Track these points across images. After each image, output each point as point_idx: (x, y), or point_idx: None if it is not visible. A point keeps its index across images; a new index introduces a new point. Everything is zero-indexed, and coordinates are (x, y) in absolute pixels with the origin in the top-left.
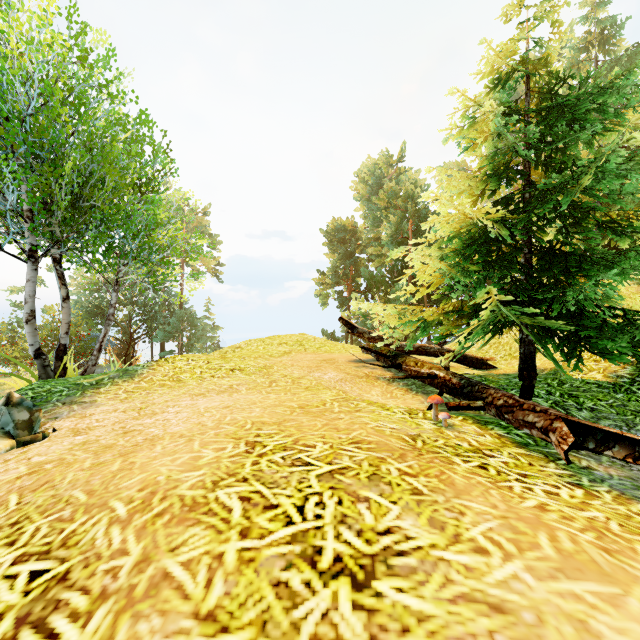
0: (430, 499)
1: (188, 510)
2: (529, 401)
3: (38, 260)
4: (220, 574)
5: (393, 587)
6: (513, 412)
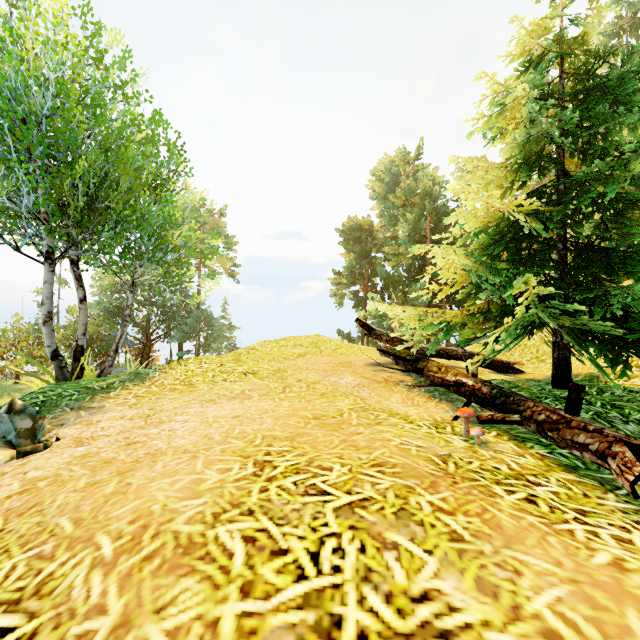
0: (474, 548)
1: (182, 553)
2: (577, 417)
3: (55, 262)
4: None
5: None
6: (558, 430)
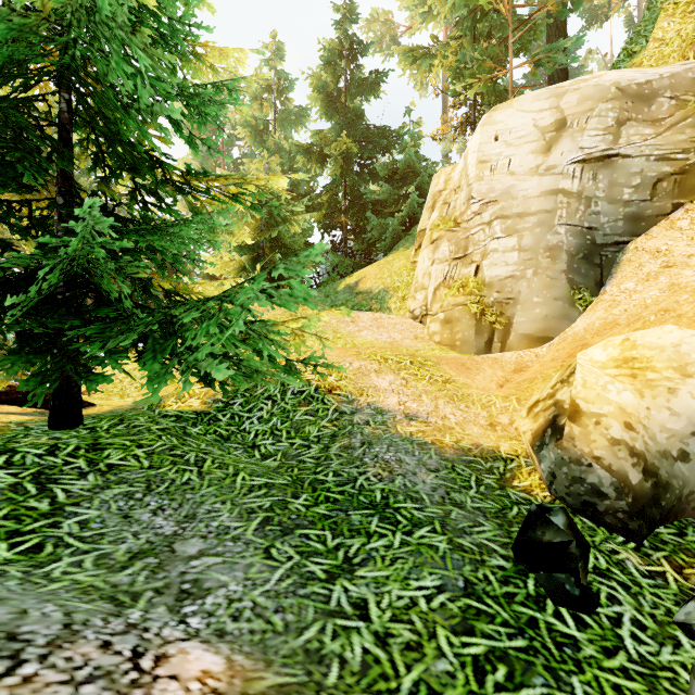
0: None
1: None
2: None
3: None
4: None
5: None
6: None
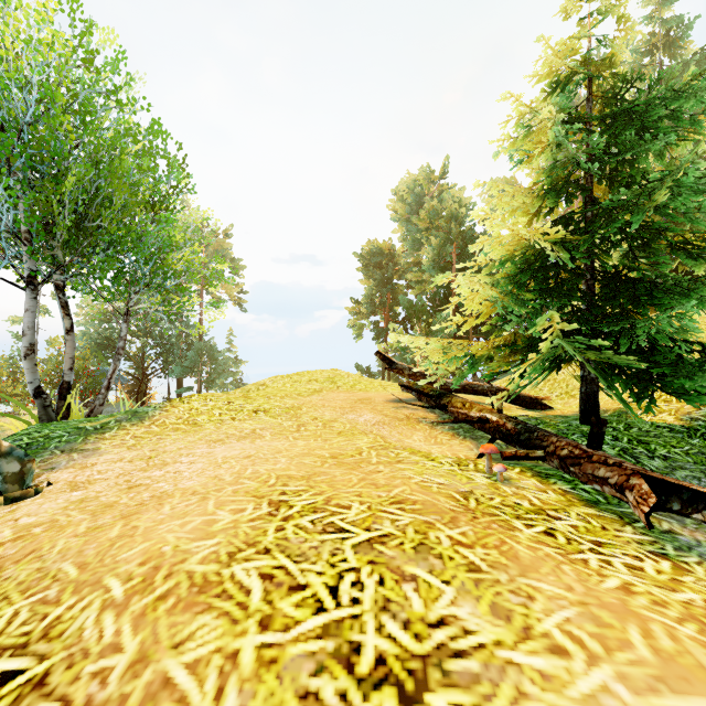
0: (490, 578)
1: (197, 591)
2: (599, 452)
3: (38, 287)
4: (234, 681)
5: (451, 703)
6: (580, 464)
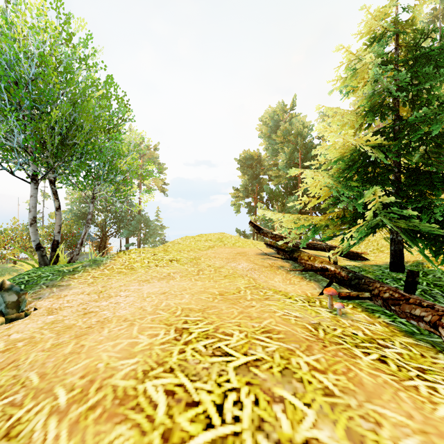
0: (343, 402)
1: (118, 403)
2: (413, 295)
3: (38, 182)
4: None
5: None
6: (400, 305)
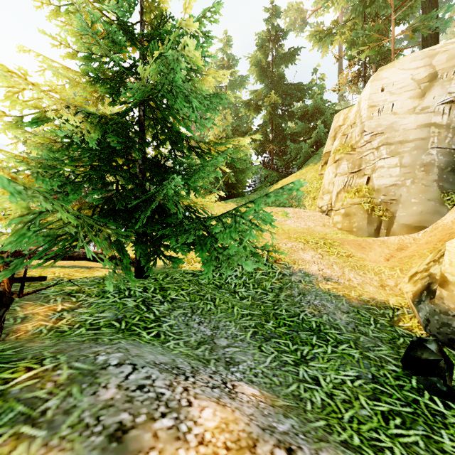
0: None
1: None
2: None
3: None
4: None
5: None
6: None
